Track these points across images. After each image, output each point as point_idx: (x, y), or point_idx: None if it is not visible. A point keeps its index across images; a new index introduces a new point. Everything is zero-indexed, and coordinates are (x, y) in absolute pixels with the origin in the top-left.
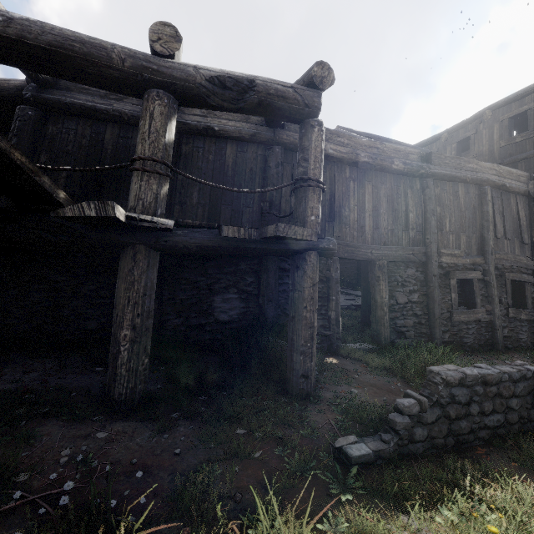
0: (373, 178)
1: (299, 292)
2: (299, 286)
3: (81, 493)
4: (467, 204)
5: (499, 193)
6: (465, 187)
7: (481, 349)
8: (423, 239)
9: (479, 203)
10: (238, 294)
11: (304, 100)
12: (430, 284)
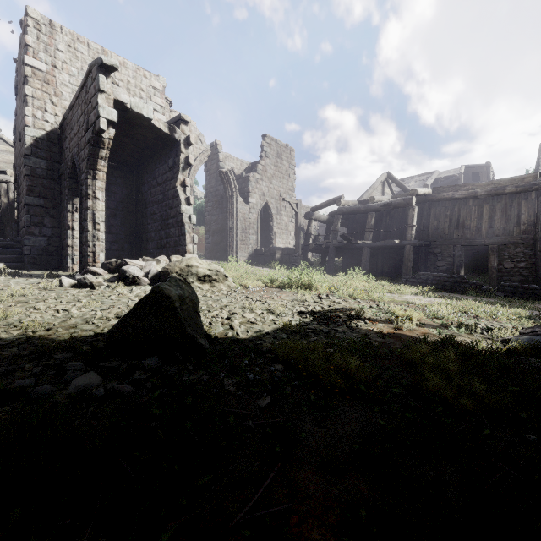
0: (490, 201)
1: (404, 257)
2: (404, 255)
3: None
4: None
5: None
6: None
7: None
8: (534, 229)
9: None
10: None
11: (406, 202)
12: (536, 256)
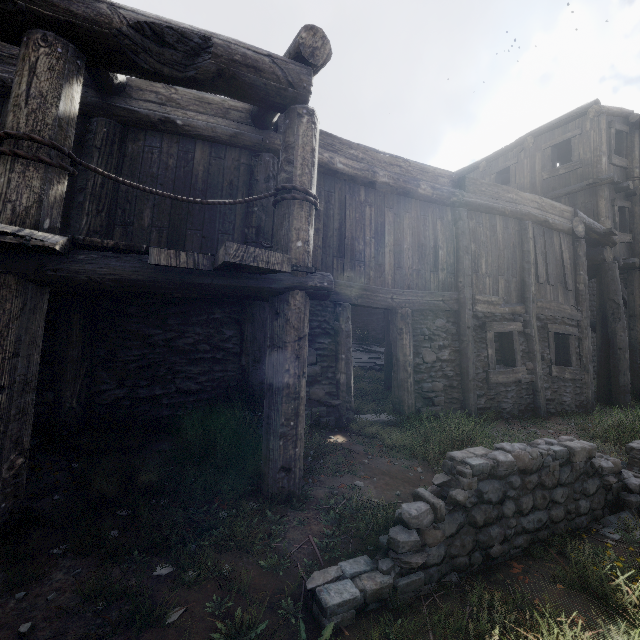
0: (395, 204)
1: (278, 349)
2: (280, 340)
3: None
4: (506, 242)
5: (541, 231)
6: (503, 221)
7: (522, 415)
8: (455, 282)
9: (519, 240)
10: (211, 352)
11: (287, 76)
12: (464, 337)
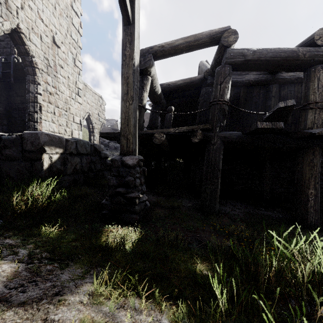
0: None
1: None
2: None
3: None
4: None
5: None
6: None
7: None
8: None
9: None
10: None
11: None
12: None
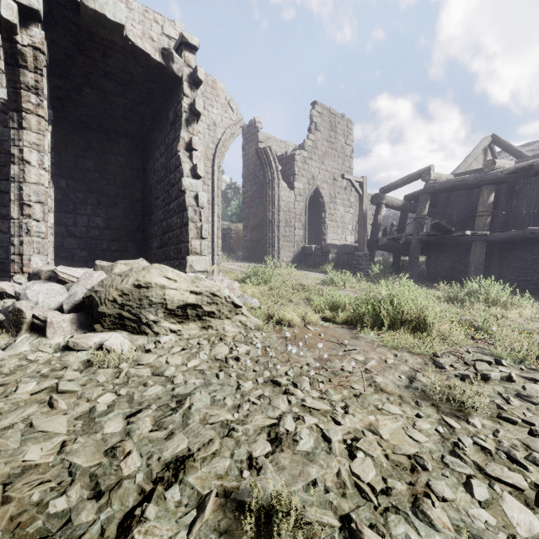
0: None
1: None
2: None
3: None
4: None
5: None
6: None
7: None
8: None
9: None
10: None
11: None
12: None
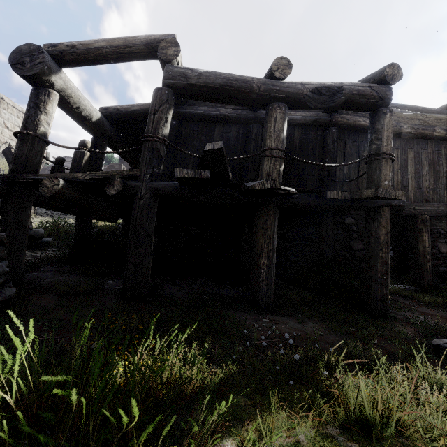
0: (414, 145)
1: (375, 238)
2: (376, 234)
3: (284, 344)
4: None
5: None
6: None
7: None
8: None
9: None
10: (303, 241)
11: (379, 95)
12: None
